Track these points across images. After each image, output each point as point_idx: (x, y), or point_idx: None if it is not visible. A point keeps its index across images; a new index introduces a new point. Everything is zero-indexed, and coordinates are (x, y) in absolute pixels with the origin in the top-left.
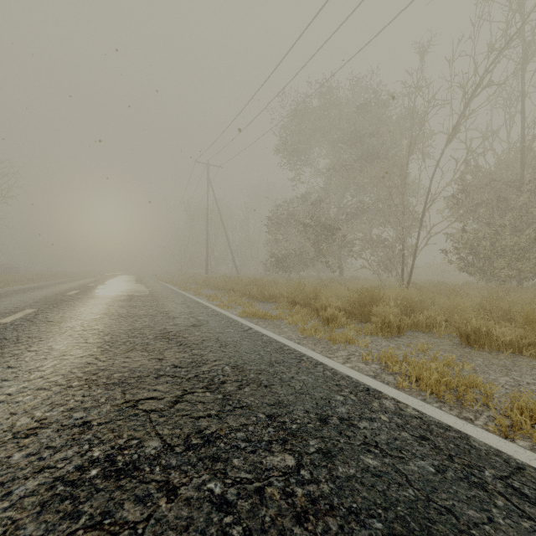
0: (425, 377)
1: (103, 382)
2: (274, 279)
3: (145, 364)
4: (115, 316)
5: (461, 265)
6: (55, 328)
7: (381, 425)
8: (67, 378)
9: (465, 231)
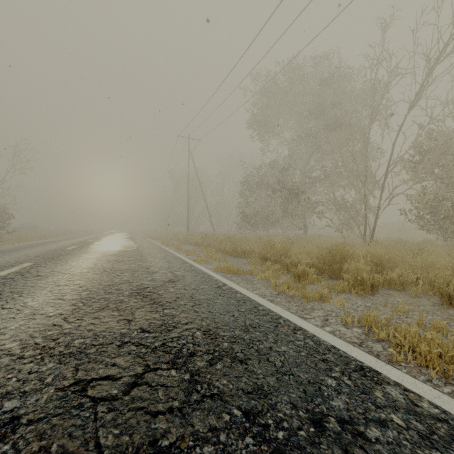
0: (424, 350)
1: (59, 351)
2: (245, 236)
3: (112, 327)
4: (99, 271)
5: (422, 224)
6: (40, 283)
7: (398, 434)
8: (23, 344)
9: (426, 192)
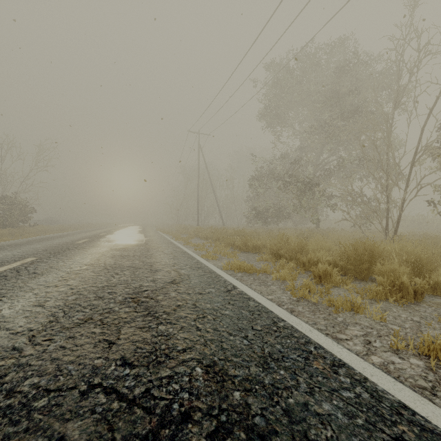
0: None
1: None
2: (255, 230)
3: (84, 355)
4: (99, 268)
5: None
6: (31, 282)
7: None
8: None
9: None
